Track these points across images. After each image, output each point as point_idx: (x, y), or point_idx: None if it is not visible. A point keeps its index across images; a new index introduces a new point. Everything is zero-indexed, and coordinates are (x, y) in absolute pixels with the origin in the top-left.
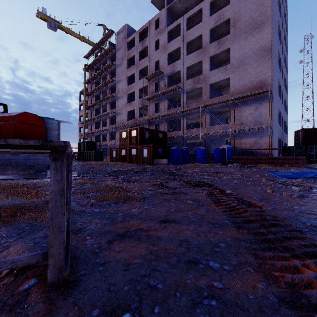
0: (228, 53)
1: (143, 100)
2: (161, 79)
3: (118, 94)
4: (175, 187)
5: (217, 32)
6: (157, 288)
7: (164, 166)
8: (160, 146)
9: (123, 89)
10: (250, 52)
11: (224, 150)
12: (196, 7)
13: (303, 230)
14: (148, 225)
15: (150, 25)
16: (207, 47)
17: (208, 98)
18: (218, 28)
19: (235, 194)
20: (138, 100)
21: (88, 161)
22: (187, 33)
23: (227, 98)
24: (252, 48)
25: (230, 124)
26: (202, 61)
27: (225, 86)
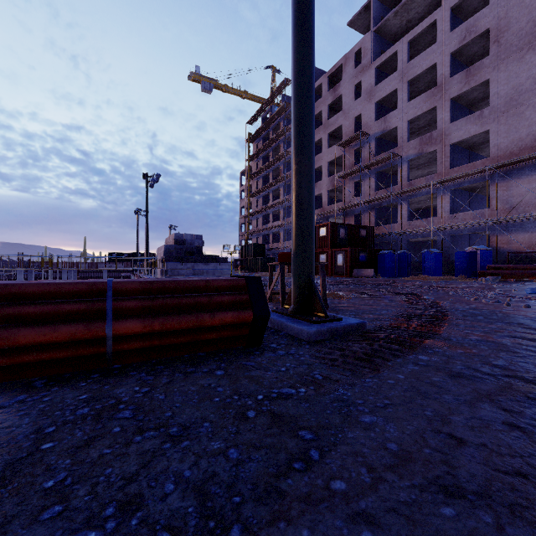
0: (486, 86)
1: (336, 179)
2: (365, 144)
3: None
4: (376, 295)
5: (465, 54)
6: (360, 312)
7: (369, 279)
8: (362, 249)
9: None
10: (530, 82)
11: (474, 255)
12: (426, 21)
13: (449, 310)
14: (354, 305)
15: (346, 62)
16: (446, 84)
17: (447, 168)
18: (467, 48)
19: (431, 299)
20: (327, 179)
21: (255, 271)
22: (410, 65)
23: (481, 168)
24: (534, 74)
25: (486, 210)
26: (436, 107)
27: (483, 142)
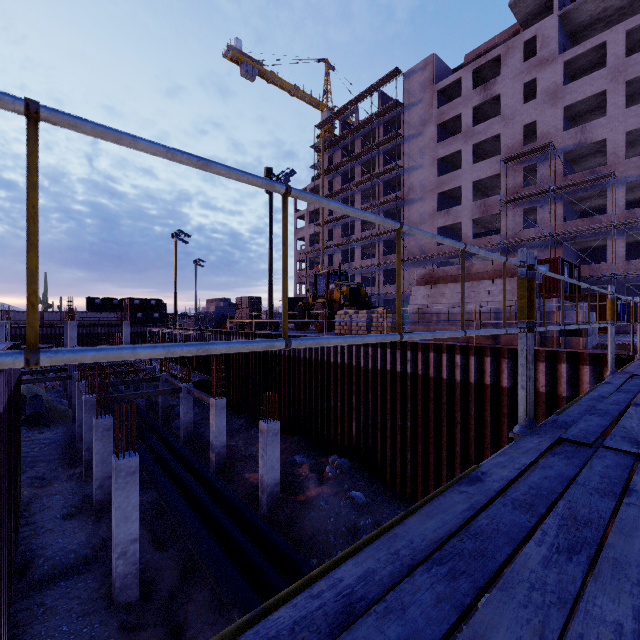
0: None
1: (488, 204)
2: (544, 160)
3: (409, 194)
4: None
5: None
6: None
7: None
8: None
9: (423, 183)
10: None
11: None
12: None
13: None
14: None
15: (508, 52)
16: None
17: None
18: None
19: None
20: (471, 205)
21: None
22: (630, 61)
23: None
24: None
25: None
26: None
27: None
